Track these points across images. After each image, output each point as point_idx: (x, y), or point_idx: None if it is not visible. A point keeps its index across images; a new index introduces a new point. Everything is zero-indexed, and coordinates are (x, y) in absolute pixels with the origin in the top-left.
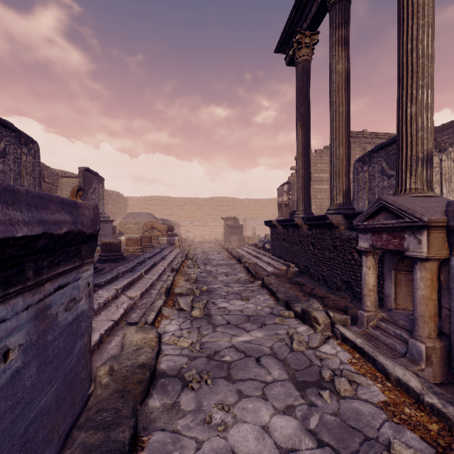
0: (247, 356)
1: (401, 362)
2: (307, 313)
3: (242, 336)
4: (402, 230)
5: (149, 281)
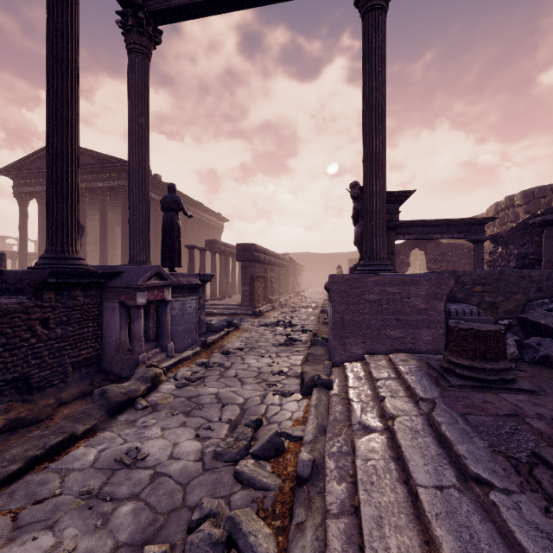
0: (239, 378)
1: (178, 354)
2: (158, 375)
3: (227, 390)
4: (165, 287)
5: (383, 552)
